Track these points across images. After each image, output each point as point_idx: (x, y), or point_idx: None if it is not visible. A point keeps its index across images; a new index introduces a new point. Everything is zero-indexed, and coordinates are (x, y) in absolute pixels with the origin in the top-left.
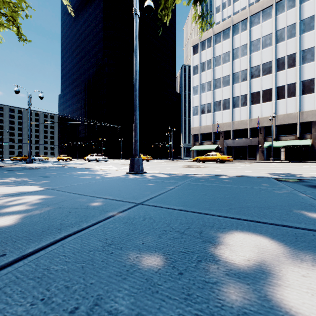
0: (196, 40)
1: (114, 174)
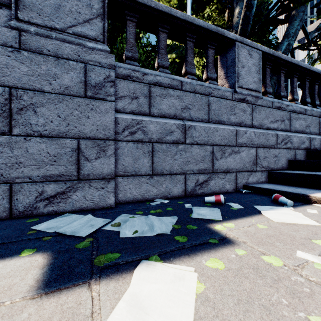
0: (302, 33)
1: None
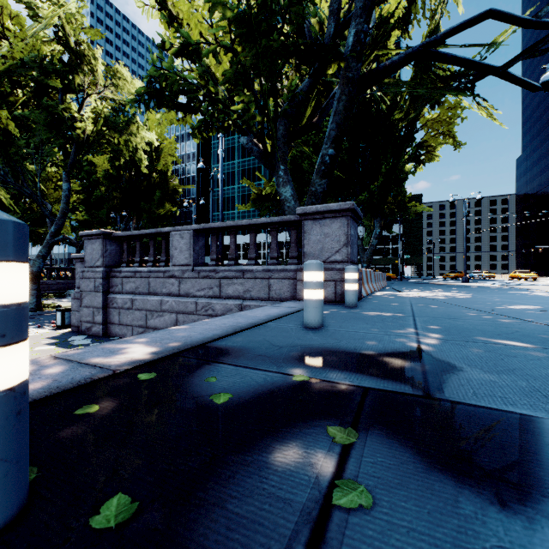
0: None
1: (547, 294)
